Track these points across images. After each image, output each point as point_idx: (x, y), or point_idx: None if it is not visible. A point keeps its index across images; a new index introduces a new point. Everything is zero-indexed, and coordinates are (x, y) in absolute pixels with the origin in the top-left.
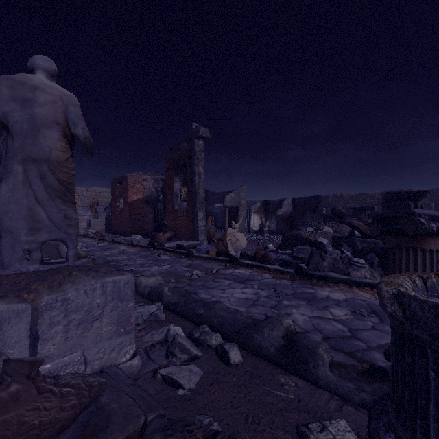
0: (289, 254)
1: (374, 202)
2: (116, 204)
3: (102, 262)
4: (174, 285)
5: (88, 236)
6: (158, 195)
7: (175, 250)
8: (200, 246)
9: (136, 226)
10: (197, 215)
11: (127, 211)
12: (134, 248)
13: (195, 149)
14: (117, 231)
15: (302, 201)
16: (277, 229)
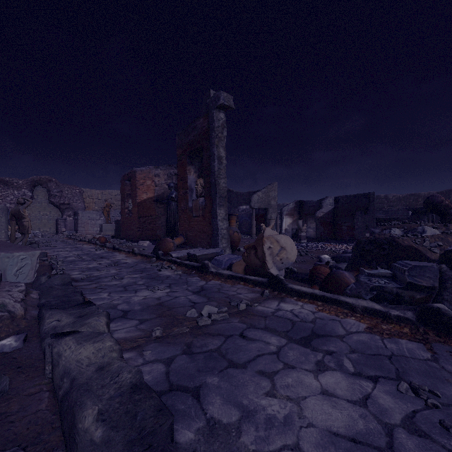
0: (387, 277)
1: None
2: (125, 204)
3: (59, 283)
4: (135, 378)
5: (91, 242)
6: (171, 192)
7: (183, 261)
8: (220, 257)
9: (147, 230)
10: (217, 214)
11: (136, 213)
12: (134, 258)
13: (213, 124)
14: (126, 236)
15: (347, 200)
16: (316, 234)
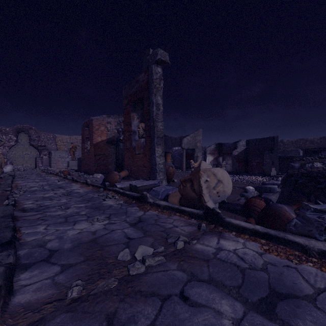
0: None
1: (313, 146)
2: (84, 145)
3: None
4: None
5: (57, 174)
6: (119, 135)
7: (125, 192)
8: (157, 188)
9: (101, 165)
10: (155, 151)
11: (93, 152)
12: (86, 188)
13: (152, 77)
14: (85, 170)
15: (256, 142)
16: (233, 169)
